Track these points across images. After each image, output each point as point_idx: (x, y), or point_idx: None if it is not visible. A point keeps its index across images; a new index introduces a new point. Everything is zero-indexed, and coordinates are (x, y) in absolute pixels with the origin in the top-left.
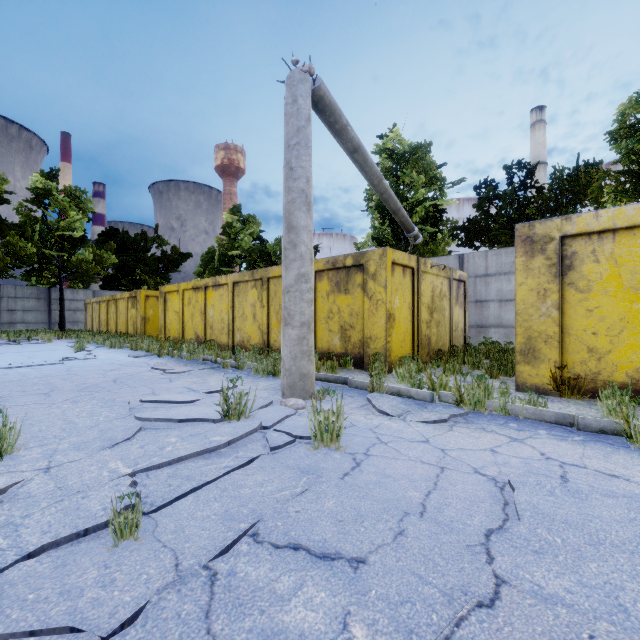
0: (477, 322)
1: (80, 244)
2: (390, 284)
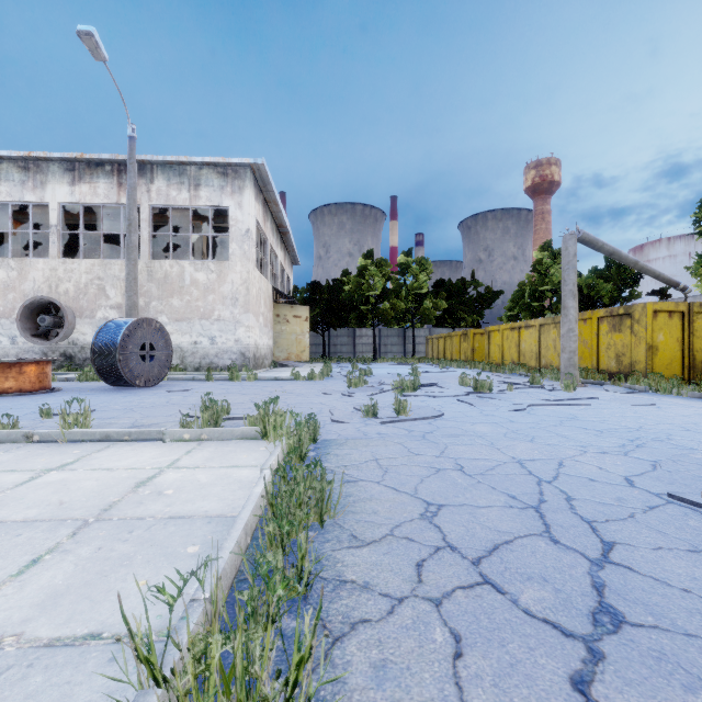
0: None
1: (425, 297)
2: (650, 326)
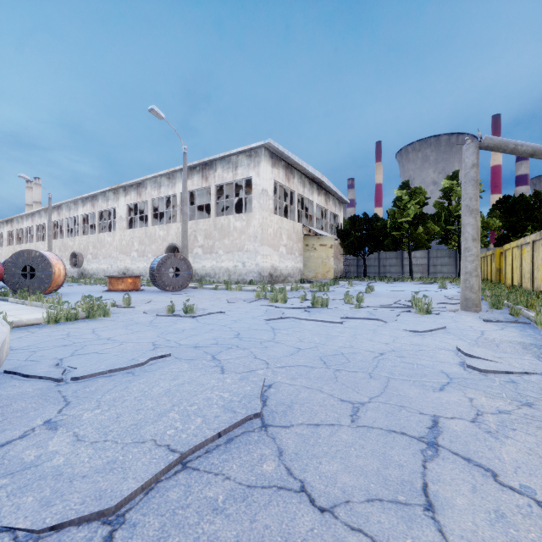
0: None
1: None
2: None
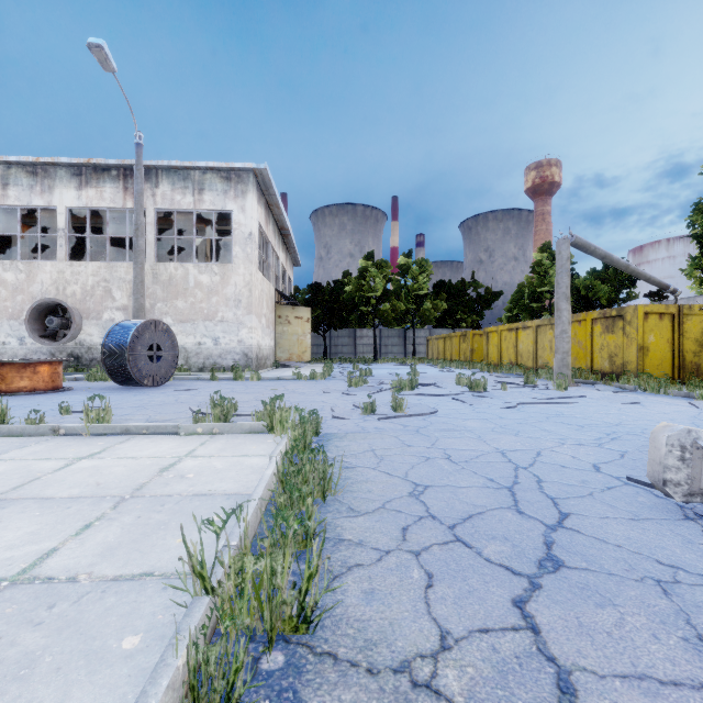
0: None
1: (425, 299)
2: (641, 327)
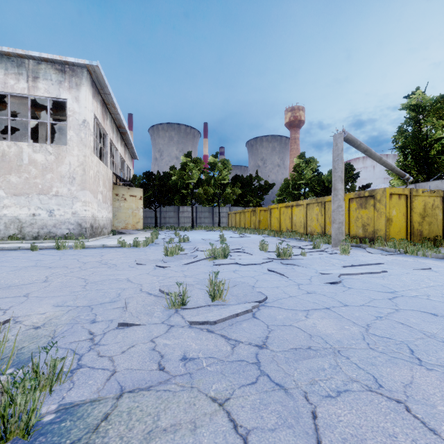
0: None
1: (227, 186)
2: (388, 204)
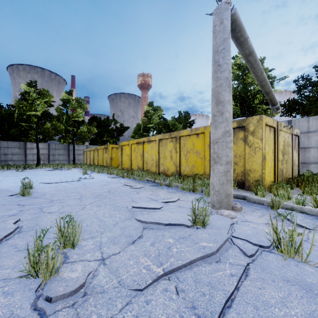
0: (301, 160)
1: (81, 124)
2: (264, 137)
